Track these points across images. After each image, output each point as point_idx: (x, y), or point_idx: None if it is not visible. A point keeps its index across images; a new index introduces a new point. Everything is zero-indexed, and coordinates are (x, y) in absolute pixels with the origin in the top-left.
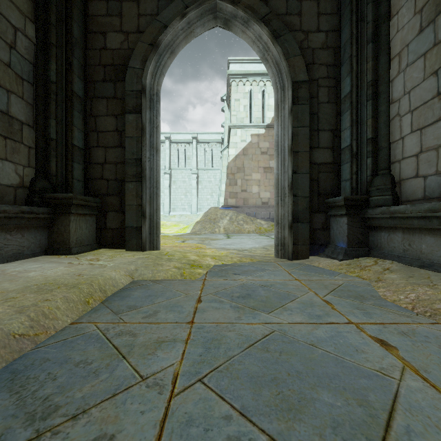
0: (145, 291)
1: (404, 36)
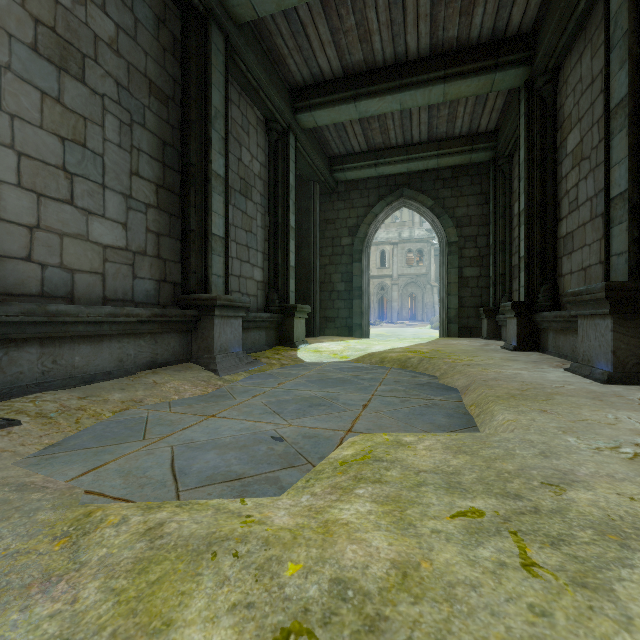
0: (433, 421)
1: (2, 9)
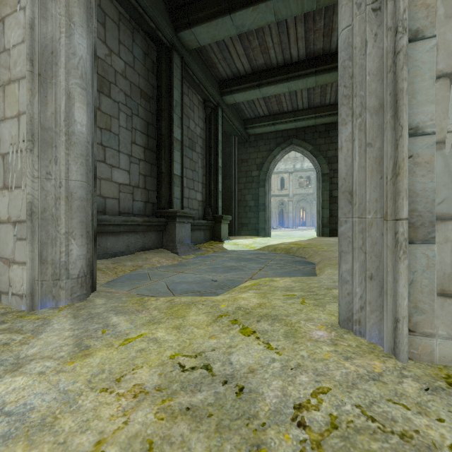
0: (294, 275)
1: None
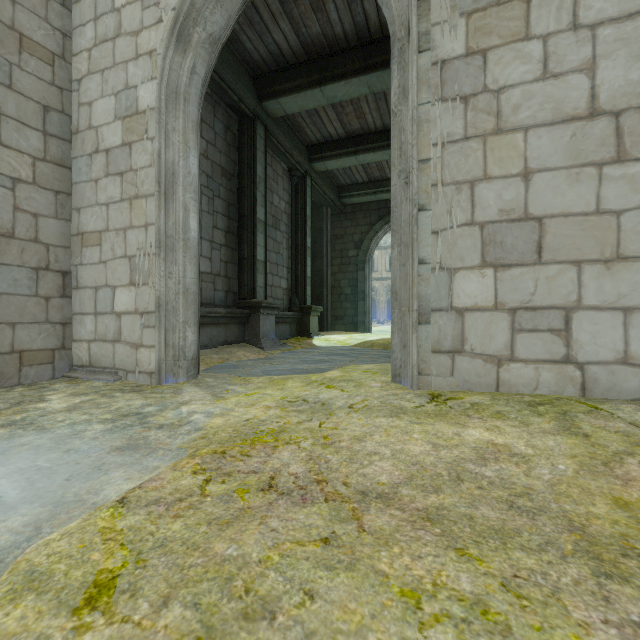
0: None
1: None
